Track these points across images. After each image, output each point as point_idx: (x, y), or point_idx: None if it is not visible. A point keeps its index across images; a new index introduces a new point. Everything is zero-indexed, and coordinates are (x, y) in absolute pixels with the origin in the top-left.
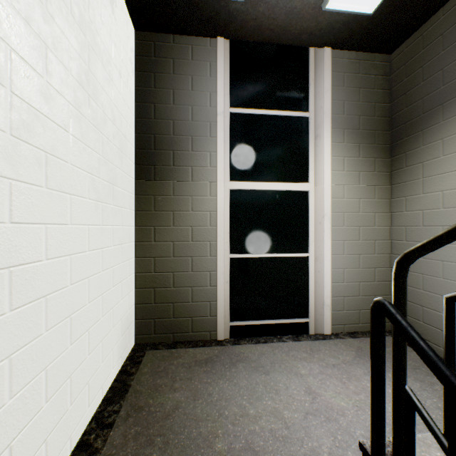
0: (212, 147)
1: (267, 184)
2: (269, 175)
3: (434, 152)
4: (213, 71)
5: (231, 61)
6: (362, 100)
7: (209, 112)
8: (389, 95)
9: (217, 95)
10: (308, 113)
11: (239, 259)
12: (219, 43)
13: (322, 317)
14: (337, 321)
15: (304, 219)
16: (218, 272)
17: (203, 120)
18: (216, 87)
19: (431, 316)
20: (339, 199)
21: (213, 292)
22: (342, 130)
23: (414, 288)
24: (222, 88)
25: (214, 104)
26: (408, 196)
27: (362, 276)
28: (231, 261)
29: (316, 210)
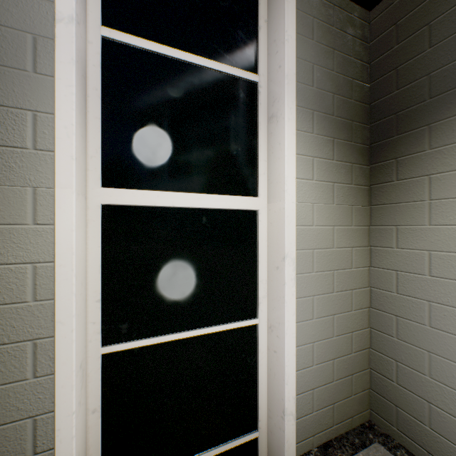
0: (41, 98)
1: (185, 197)
2: (189, 179)
3: (453, 160)
4: None
5: None
6: (337, 70)
7: (32, 7)
8: (368, 72)
9: None
10: (256, 76)
11: (125, 352)
12: None
13: (281, 434)
14: (304, 434)
15: (251, 258)
16: (57, 415)
17: (11, 22)
18: None
19: (447, 424)
20: (307, 226)
21: None
22: (311, 111)
23: (413, 369)
24: None
25: None
26: (402, 225)
27: (337, 348)
28: (107, 361)
29: (271, 244)
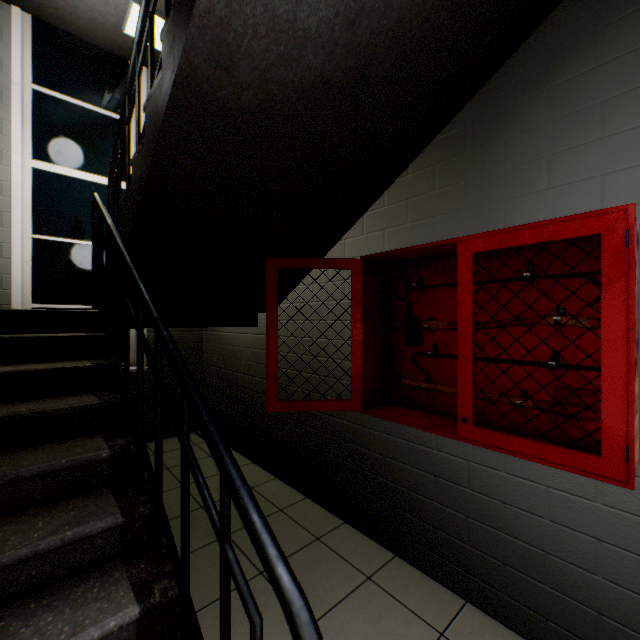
0: (5, 115)
1: (81, 174)
2: (84, 166)
3: None
4: (6, 37)
5: (35, 37)
6: None
7: (1, 78)
8: None
9: (12, 63)
10: None
11: (46, 242)
12: (14, 11)
13: None
14: None
15: None
16: (13, 244)
17: None
18: (11, 55)
19: None
20: None
21: (6, 265)
22: None
23: None
24: (19, 59)
25: (7, 71)
26: None
27: None
28: (35, 243)
29: None
